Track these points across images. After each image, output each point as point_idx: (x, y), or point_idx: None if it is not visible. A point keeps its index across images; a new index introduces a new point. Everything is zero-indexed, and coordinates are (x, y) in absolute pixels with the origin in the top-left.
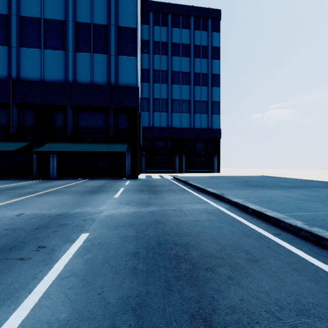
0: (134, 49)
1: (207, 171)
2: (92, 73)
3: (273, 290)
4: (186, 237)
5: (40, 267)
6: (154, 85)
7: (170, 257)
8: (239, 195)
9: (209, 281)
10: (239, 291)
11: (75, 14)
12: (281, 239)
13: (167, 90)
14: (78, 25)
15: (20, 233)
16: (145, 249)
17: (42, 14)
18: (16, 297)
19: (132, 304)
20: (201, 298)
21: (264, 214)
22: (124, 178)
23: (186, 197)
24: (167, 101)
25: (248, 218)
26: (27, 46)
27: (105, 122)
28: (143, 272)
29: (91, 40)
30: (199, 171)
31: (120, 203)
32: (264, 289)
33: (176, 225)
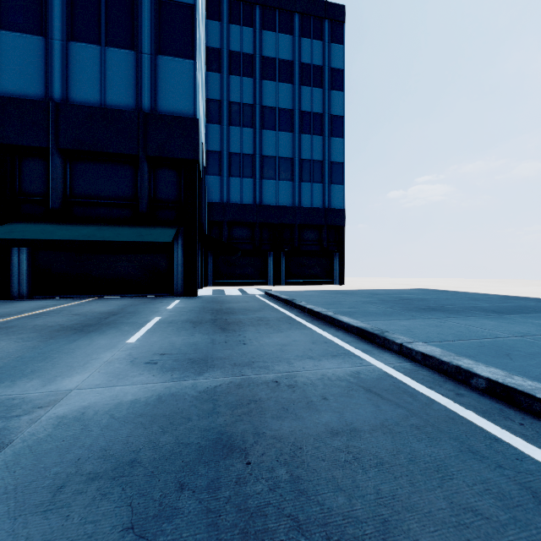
0: (189, 46)
1: (323, 282)
2: (103, 85)
3: None
4: None
5: None
6: (229, 130)
7: None
8: (418, 333)
9: None
10: None
11: None
12: None
13: (254, 139)
14: None
15: None
16: None
17: None
18: None
19: None
20: None
21: None
22: (169, 295)
23: (297, 338)
24: (253, 159)
25: (490, 409)
26: None
27: (132, 186)
28: None
29: (101, 19)
30: (308, 282)
31: (131, 363)
32: None
33: (286, 461)
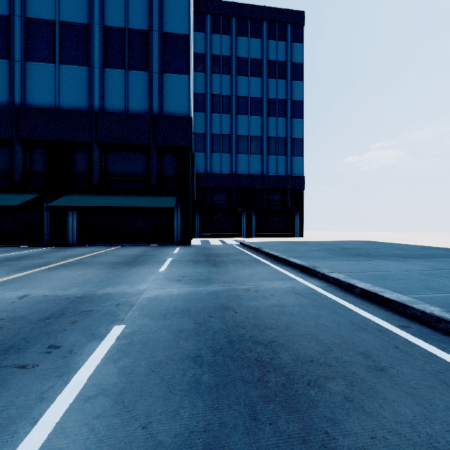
0: (185, 65)
1: (286, 235)
2: (127, 97)
3: (421, 420)
4: (270, 330)
5: (51, 381)
6: (212, 116)
7: (249, 363)
8: (338, 268)
9: (316, 404)
10: (366, 421)
11: (103, 15)
12: (411, 333)
13: (231, 123)
14: (107, 30)
15: (22, 326)
16: (211, 351)
17: (57, 15)
18: (11, 433)
19: (199, 445)
20: (308, 434)
21: (380, 296)
22: (171, 244)
23: (261, 270)
24: (230, 138)
25: (356, 301)
26: (37, 60)
27: (145, 166)
28: (210, 388)
29: (125, 51)
30: (274, 235)
31: (168, 280)
32: (405, 418)
33: (252, 312)
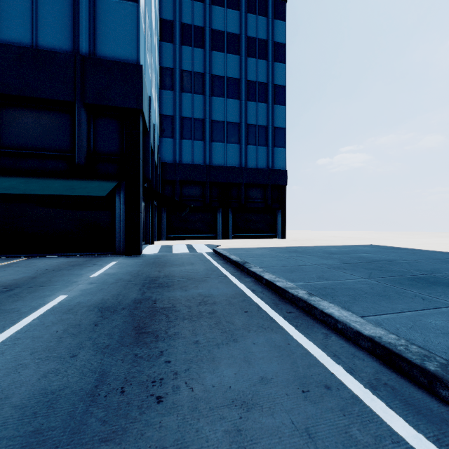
0: None
1: (267, 235)
2: (35, 24)
3: None
4: None
5: None
6: (181, 96)
7: None
8: None
9: None
10: None
11: None
12: None
13: (204, 105)
14: None
15: None
16: None
17: None
18: None
19: None
20: None
21: None
22: (111, 254)
23: (266, 365)
24: (203, 123)
25: None
26: None
27: (69, 136)
28: None
29: None
30: (253, 236)
31: None
32: None
33: None
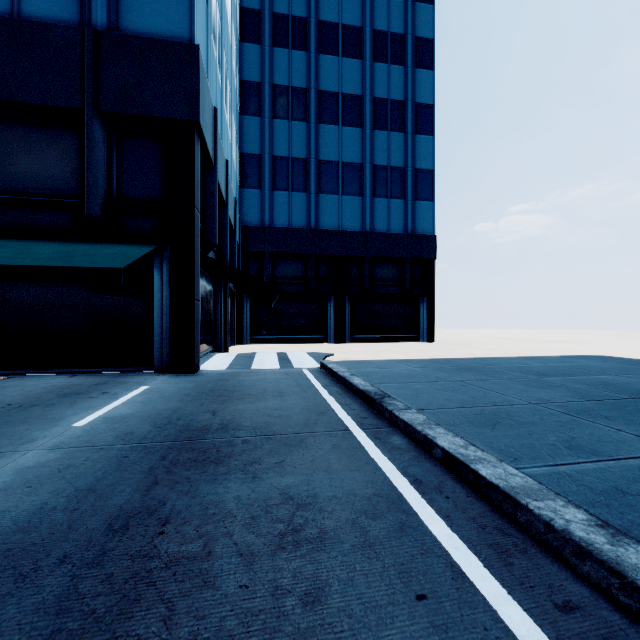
0: None
1: (404, 337)
2: None
3: None
4: None
5: None
6: (273, 124)
7: None
8: None
9: None
10: None
11: None
12: None
13: (308, 137)
14: None
15: None
16: None
17: None
18: None
19: None
20: None
21: None
22: (147, 371)
23: None
24: (306, 165)
25: None
26: None
27: (77, 170)
28: None
29: None
30: (383, 339)
31: None
32: None
33: None
